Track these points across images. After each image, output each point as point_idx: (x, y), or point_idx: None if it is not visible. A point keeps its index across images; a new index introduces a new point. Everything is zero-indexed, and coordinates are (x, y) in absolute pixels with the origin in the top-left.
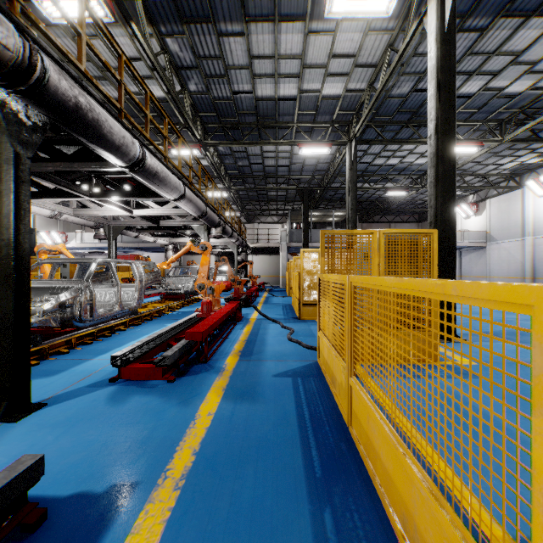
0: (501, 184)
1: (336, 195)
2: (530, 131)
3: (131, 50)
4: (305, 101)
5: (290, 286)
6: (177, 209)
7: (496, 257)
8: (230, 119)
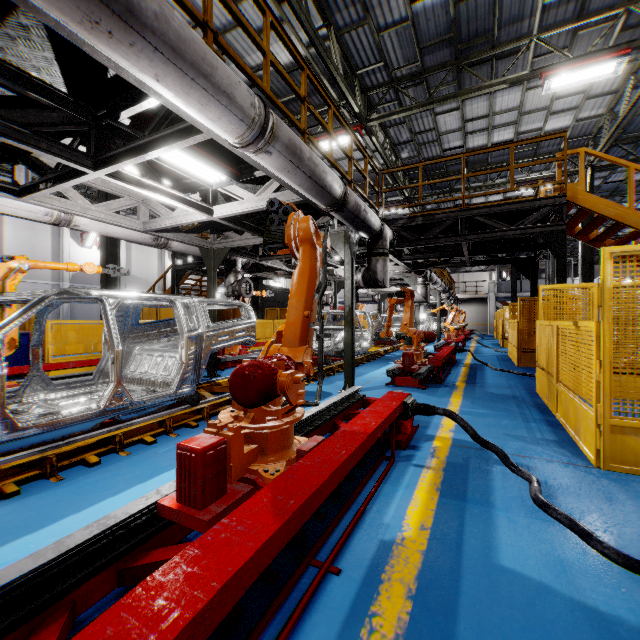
0: None
1: None
2: None
3: None
4: None
5: (498, 331)
6: None
7: None
8: None
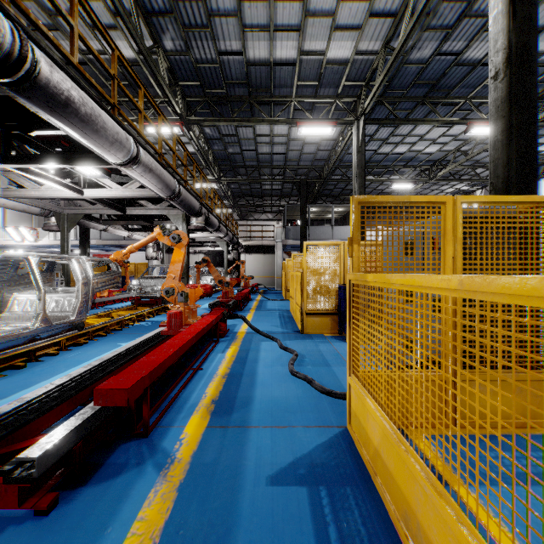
0: None
1: (335, 189)
2: None
3: None
4: (306, 67)
5: (287, 288)
6: (142, 190)
7: None
8: (217, 91)
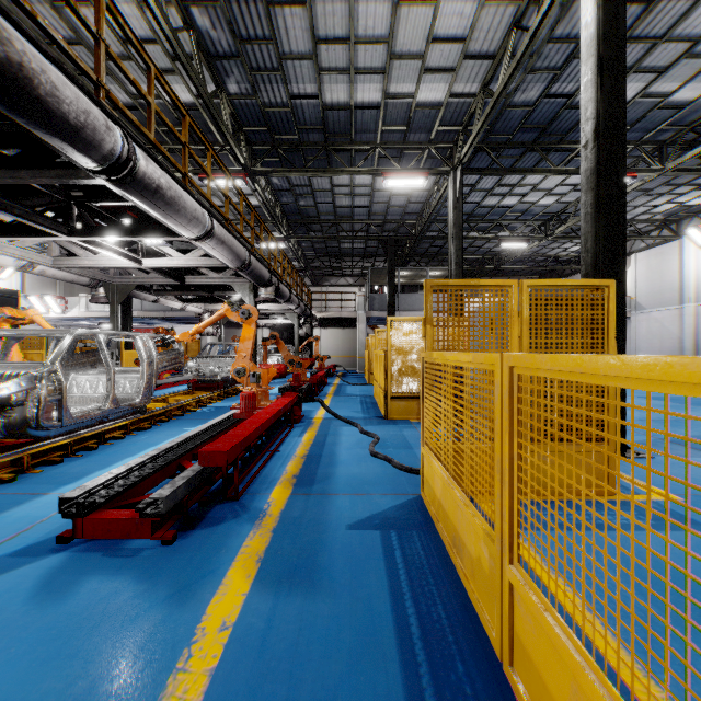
0: (651, 234)
1: (431, 248)
2: (700, 158)
3: (141, 27)
4: (393, 111)
5: (371, 370)
6: (207, 259)
7: (644, 331)
8: (287, 137)
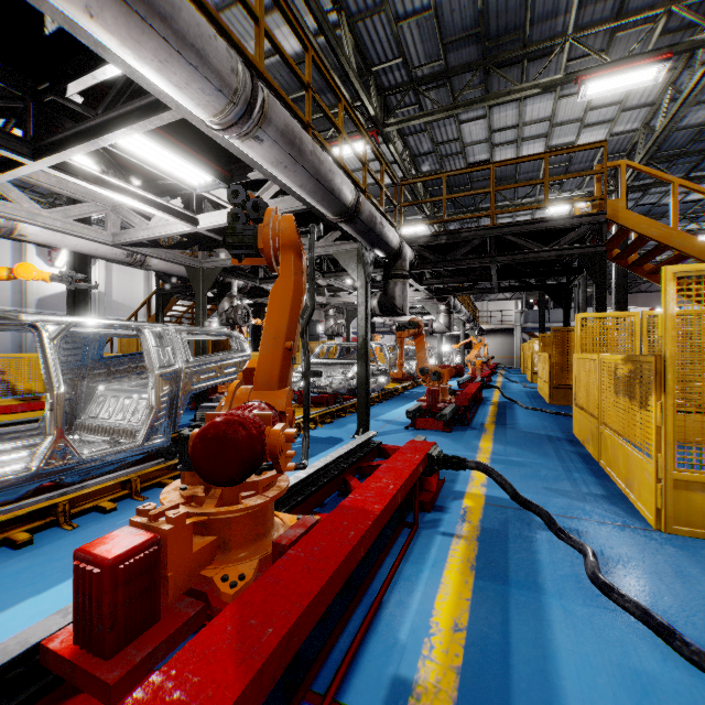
0: None
1: None
2: None
3: None
4: None
5: (525, 365)
6: None
7: None
8: None
